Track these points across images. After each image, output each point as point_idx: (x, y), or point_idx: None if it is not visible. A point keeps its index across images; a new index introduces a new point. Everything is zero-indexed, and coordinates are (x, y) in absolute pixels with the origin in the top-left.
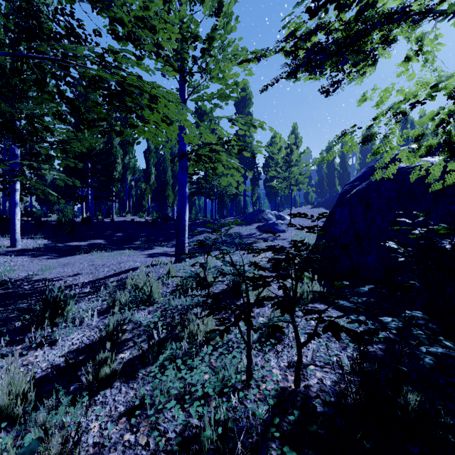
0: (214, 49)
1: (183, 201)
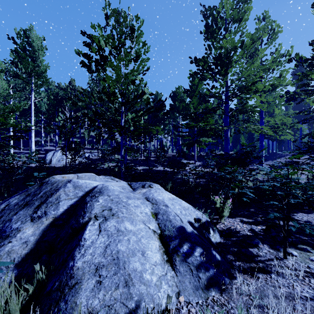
0: (277, 92)
1: (262, 148)
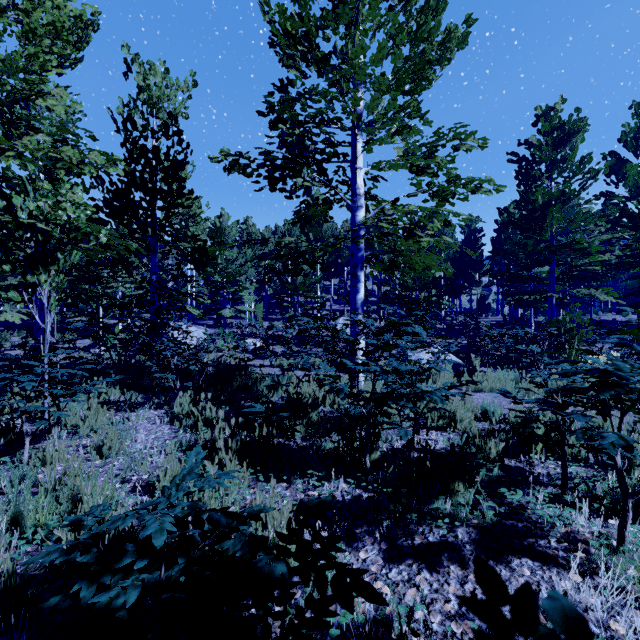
0: None
1: None
